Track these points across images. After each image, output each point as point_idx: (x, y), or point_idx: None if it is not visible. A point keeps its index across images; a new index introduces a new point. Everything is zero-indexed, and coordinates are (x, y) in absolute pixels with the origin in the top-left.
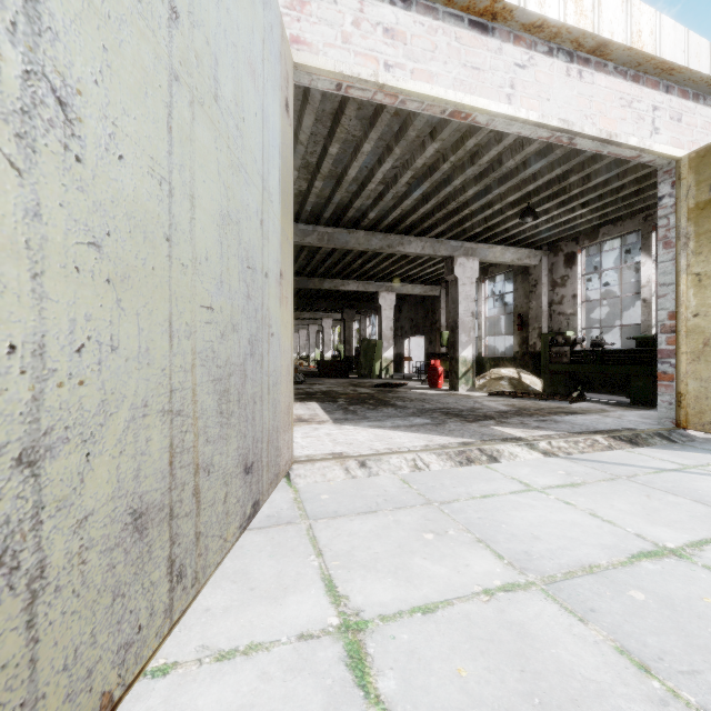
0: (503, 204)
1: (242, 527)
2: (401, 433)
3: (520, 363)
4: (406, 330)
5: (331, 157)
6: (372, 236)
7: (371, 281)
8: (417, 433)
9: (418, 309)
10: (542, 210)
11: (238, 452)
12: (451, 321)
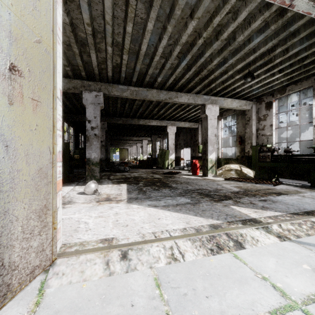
0: (234, 71)
1: None
2: (168, 213)
3: (240, 162)
4: (181, 145)
5: (129, 35)
6: (160, 92)
7: (163, 120)
8: (179, 213)
9: (187, 135)
10: (255, 76)
11: None
12: (204, 139)
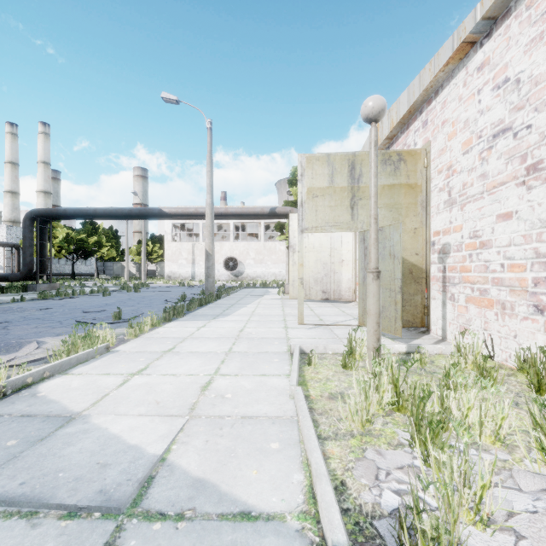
0: None
1: (322, 299)
2: None
3: None
4: None
5: None
6: None
7: None
8: None
9: None
10: None
11: (320, 289)
12: None
